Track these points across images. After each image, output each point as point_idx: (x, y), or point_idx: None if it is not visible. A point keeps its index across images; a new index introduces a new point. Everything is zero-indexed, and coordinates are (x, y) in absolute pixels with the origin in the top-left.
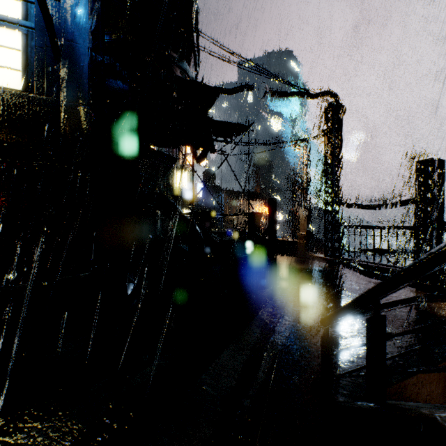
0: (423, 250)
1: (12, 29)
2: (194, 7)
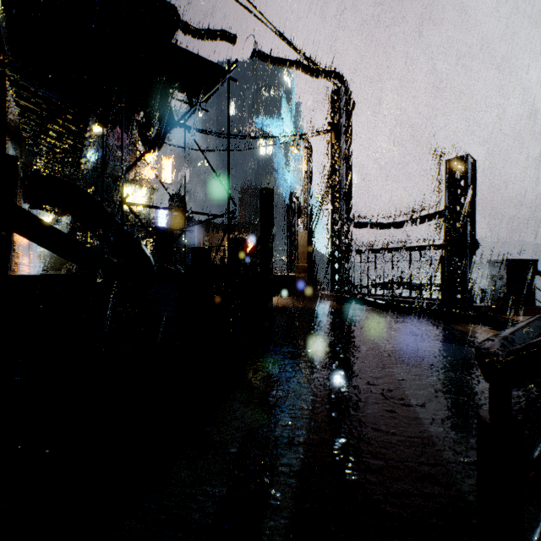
0: (455, 274)
1: None
2: None
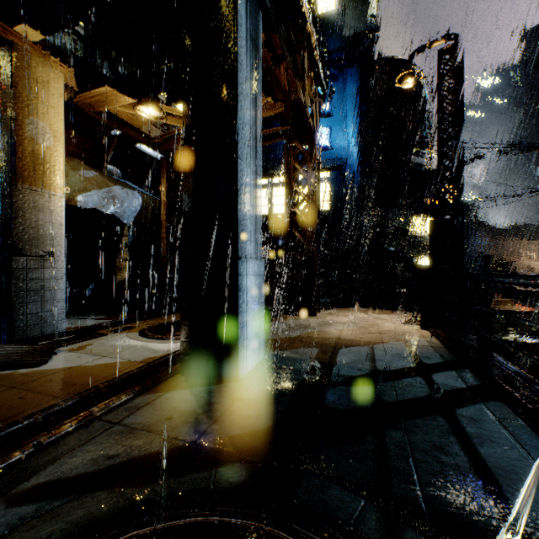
0: None
1: (325, 182)
2: (426, 111)
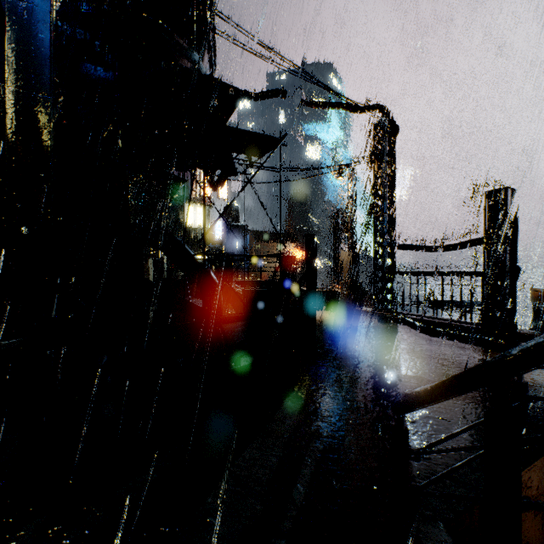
0: (494, 301)
1: None
2: None
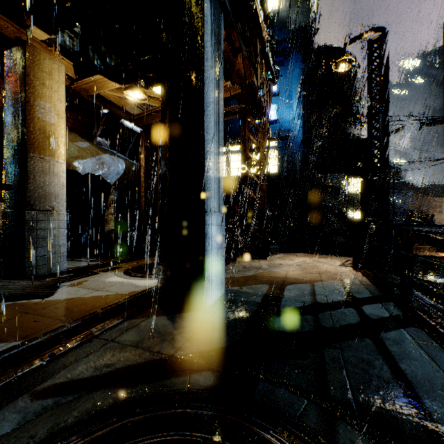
0: None
1: (274, 150)
2: (358, 90)
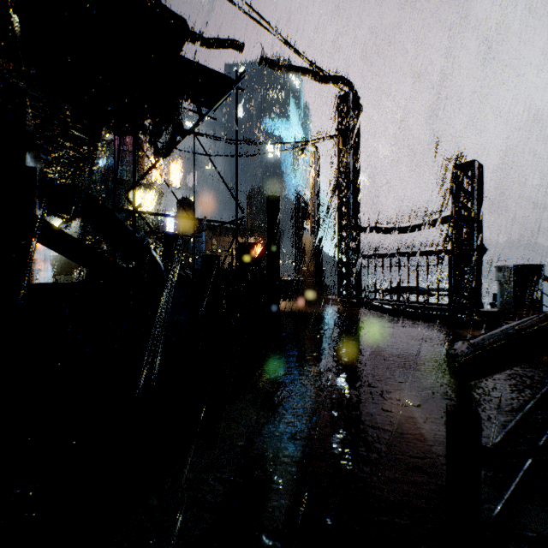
0: (461, 279)
1: None
2: None
